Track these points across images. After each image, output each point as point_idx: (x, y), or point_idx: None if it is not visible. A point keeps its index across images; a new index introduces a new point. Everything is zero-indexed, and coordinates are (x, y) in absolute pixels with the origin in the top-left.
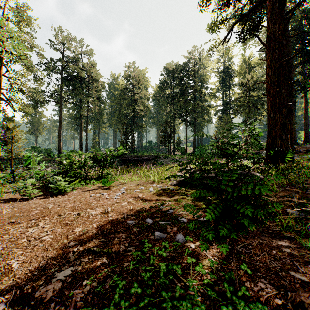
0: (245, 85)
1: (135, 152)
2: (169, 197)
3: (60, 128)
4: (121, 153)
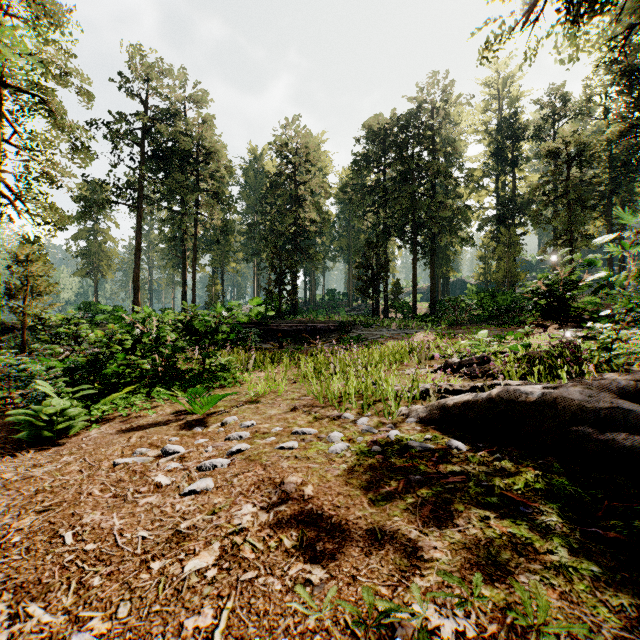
0: (559, 151)
1: (298, 313)
2: (430, 523)
3: (138, 262)
4: (256, 314)
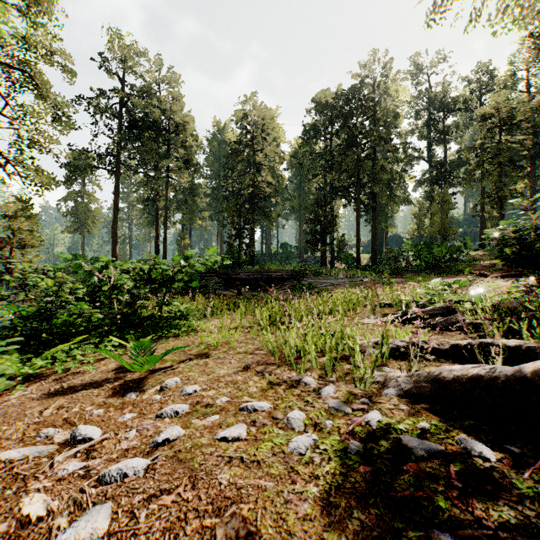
0: (490, 118)
1: (255, 263)
2: None
3: (116, 219)
4: (213, 263)
